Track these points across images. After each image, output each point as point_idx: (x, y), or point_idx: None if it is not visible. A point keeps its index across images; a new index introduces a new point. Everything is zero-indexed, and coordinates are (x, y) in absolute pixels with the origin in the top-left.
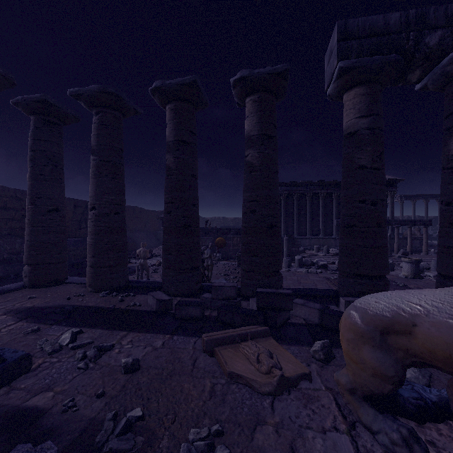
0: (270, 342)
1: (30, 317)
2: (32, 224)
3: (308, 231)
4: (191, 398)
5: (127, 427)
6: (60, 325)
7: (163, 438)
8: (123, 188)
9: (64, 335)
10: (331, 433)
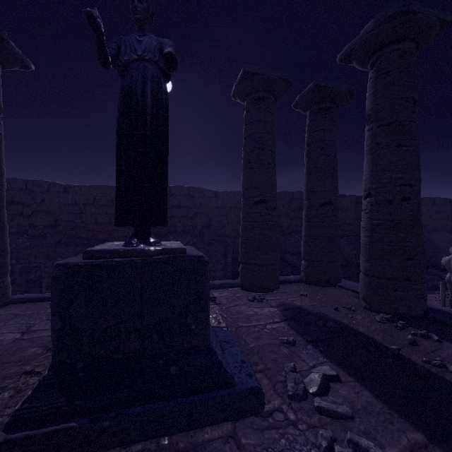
0: None
1: (293, 319)
2: (307, 219)
3: None
4: None
5: None
6: (316, 349)
7: None
8: (416, 159)
9: (313, 373)
10: None
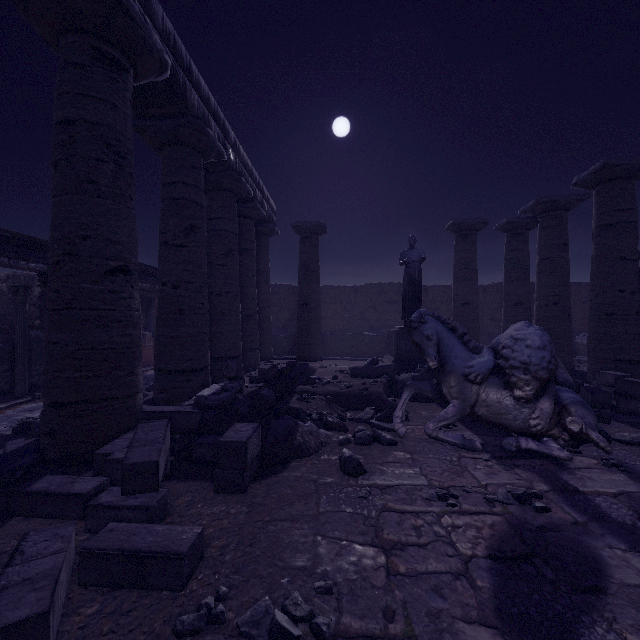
0: None
1: None
2: (504, 315)
3: None
4: None
5: None
6: None
7: None
8: (564, 280)
9: None
10: None
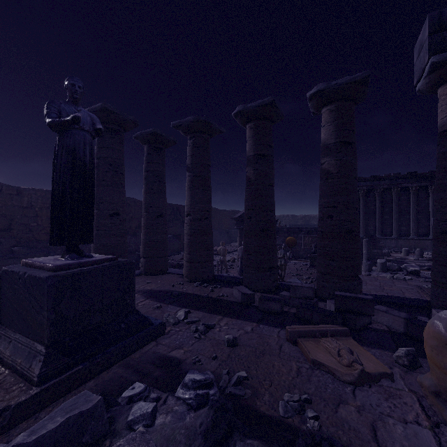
0: (350, 341)
1: (152, 297)
2: (146, 227)
3: (395, 230)
4: (281, 373)
5: (238, 382)
6: (173, 305)
7: (264, 394)
8: (210, 197)
9: (179, 312)
10: (412, 425)
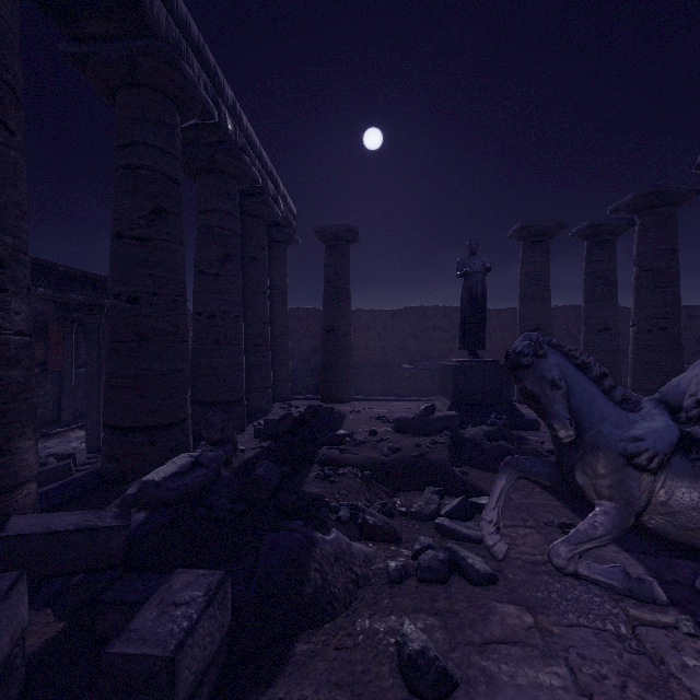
0: None
1: None
2: (584, 344)
3: None
4: None
5: (553, 452)
6: None
7: None
8: (673, 297)
9: None
10: None
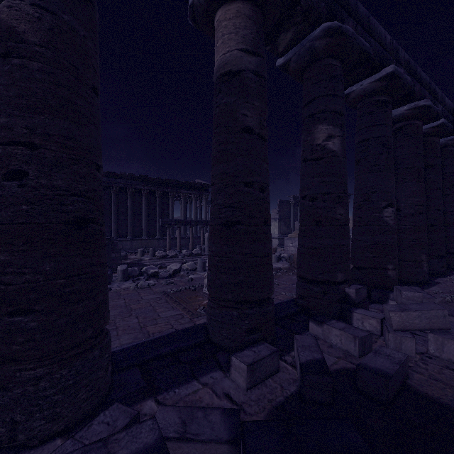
0: None
1: None
2: None
3: (130, 231)
4: None
5: None
6: None
7: None
8: None
9: None
10: None
